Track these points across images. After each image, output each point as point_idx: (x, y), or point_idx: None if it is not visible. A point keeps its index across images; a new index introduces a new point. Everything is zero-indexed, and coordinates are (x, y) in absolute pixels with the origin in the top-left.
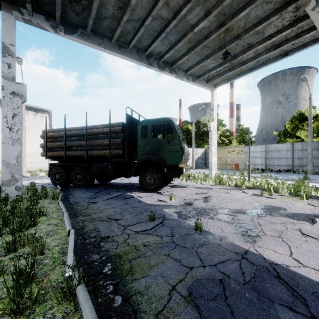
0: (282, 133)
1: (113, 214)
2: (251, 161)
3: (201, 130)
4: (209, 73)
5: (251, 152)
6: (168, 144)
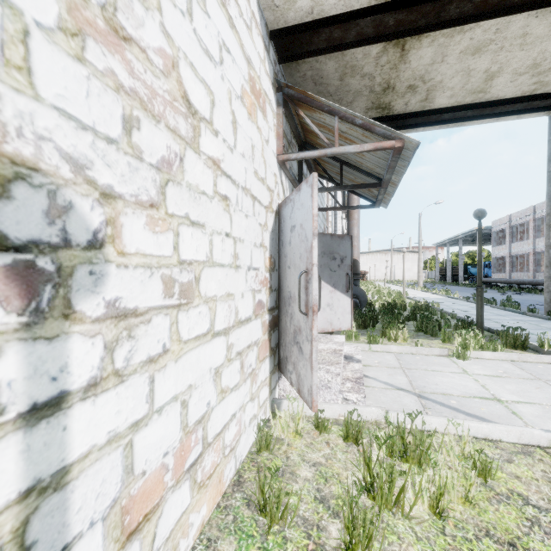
0: None
1: None
2: None
3: None
4: None
5: None
6: None
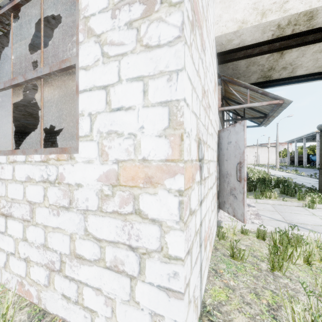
0: None
1: None
2: None
3: None
4: None
5: None
6: None
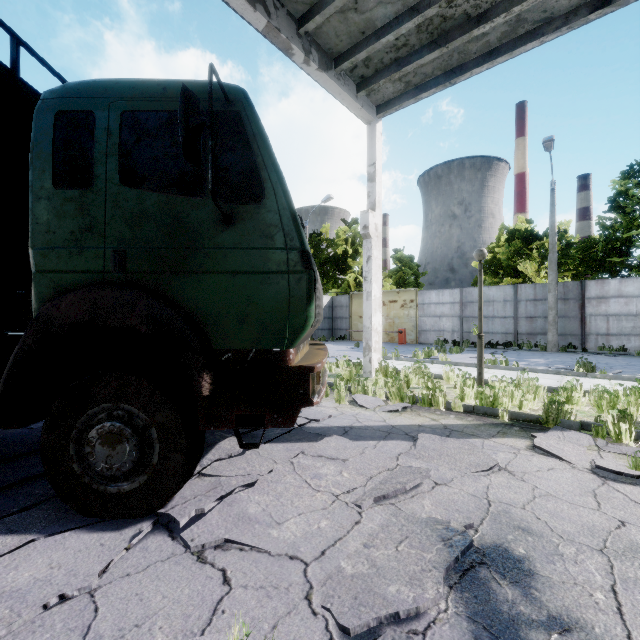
0: (489, 265)
1: None
2: (432, 324)
3: (323, 252)
4: (375, 41)
5: (431, 304)
6: (225, 229)
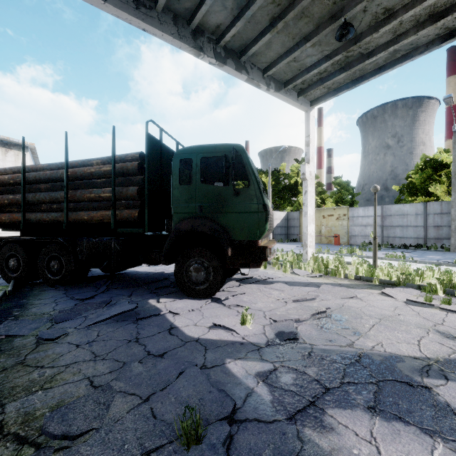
0: (406, 188)
1: (73, 400)
2: (360, 231)
3: (281, 183)
4: (306, 74)
5: (359, 217)
6: (236, 197)
